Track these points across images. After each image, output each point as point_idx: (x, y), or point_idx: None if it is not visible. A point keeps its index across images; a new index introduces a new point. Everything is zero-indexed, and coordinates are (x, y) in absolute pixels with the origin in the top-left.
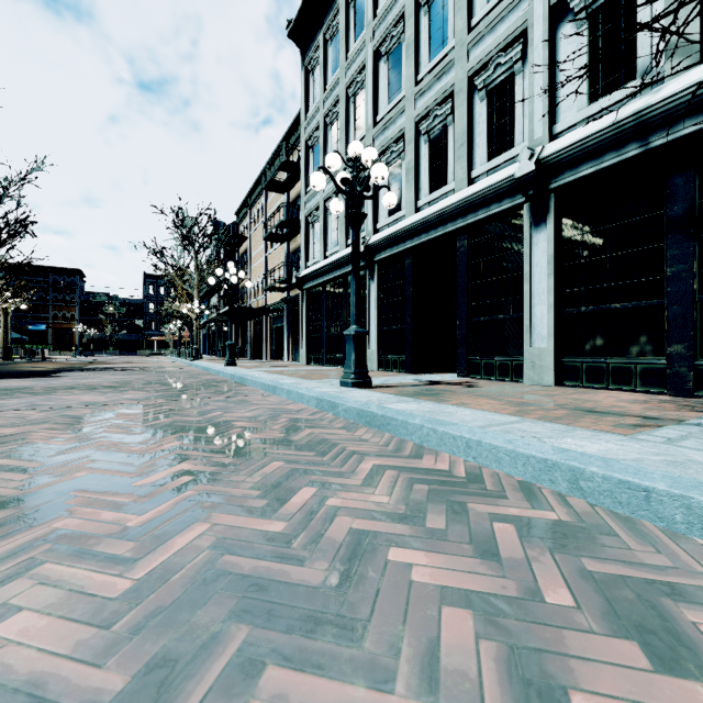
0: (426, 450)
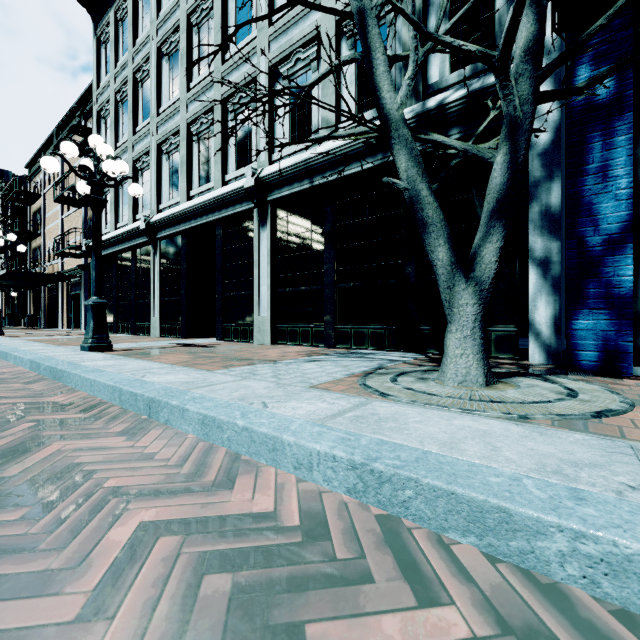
0: (71, 391)
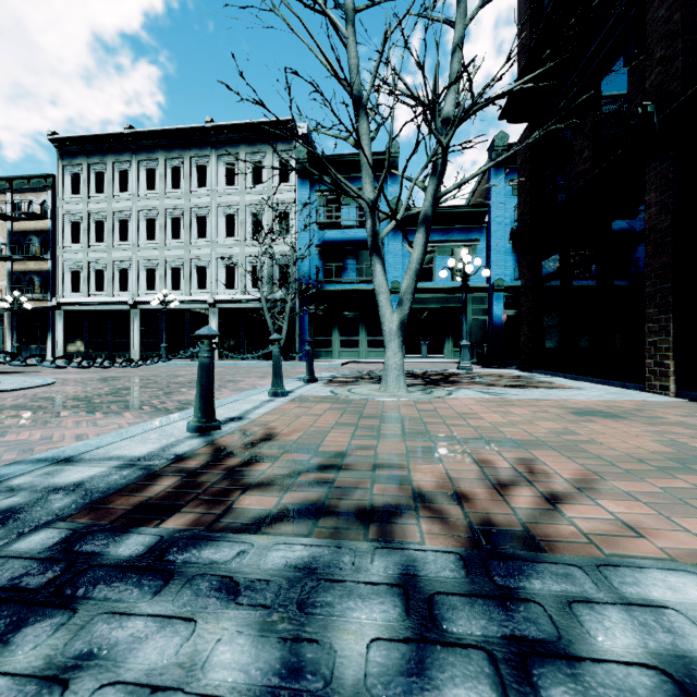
0: None
